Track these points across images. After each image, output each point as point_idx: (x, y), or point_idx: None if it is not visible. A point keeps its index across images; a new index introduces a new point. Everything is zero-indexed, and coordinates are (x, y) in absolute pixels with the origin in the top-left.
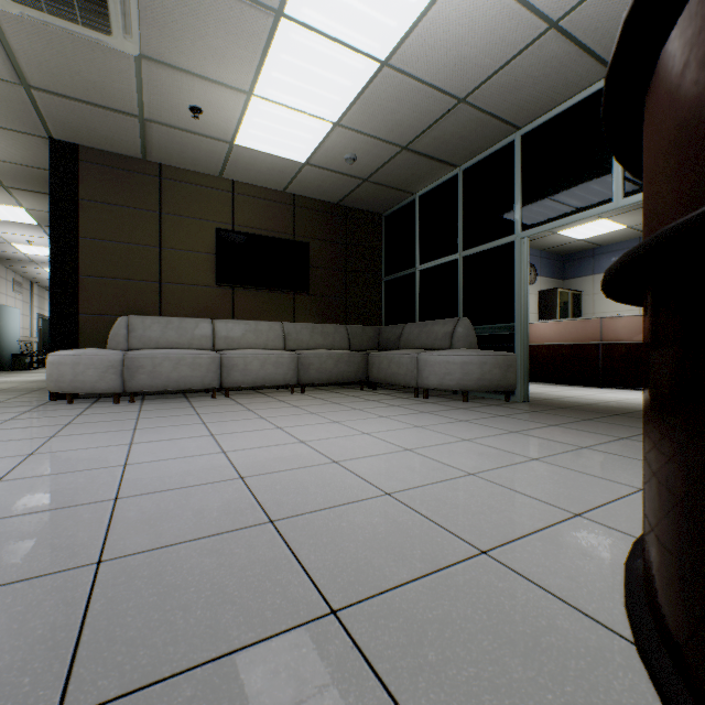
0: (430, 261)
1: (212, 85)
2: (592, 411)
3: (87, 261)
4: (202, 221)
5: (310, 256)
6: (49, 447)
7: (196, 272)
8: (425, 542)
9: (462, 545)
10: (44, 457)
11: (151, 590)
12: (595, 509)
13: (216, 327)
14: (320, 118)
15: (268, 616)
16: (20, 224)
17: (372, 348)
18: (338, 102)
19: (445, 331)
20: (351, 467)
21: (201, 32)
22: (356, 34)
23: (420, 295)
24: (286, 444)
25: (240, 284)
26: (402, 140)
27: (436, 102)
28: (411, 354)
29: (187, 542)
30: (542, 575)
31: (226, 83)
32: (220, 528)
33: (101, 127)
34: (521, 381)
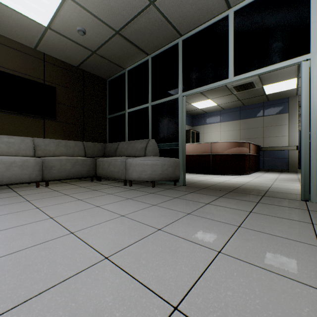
0: (133, 107)
1: None
2: (218, 189)
3: None
4: None
5: (57, 96)
6: None
7: None
8: None
9: None
10: None
11: None
12: None
13: None
14: None
15: None
16: None
17: (100, 156)
18: None
19: (142, 146)
20: None
21: None
22: None
23: (128, 126)
24: None
25: None
26: (116, 25)
27: None
28: (122, 159)
29: None
30: None
31: None
32: None
33: None
34: (182, 174)
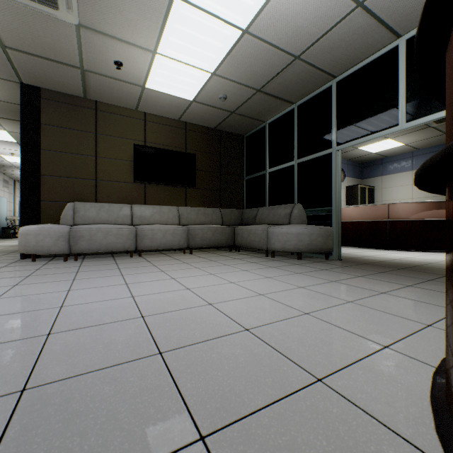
0: (275, 166)
1: (128, 46)
2: (384, 266)
3: (46, 165)
4: (124, 139)
5: (196, 162)
6: (10, 293)
7: (120, 173)
8: (275, 371)
9: (302, 374)
10: (5, 301)
11: (58, 417)
12: (398, 342)
13: (133, 210)
14: (202, 69)
15: (148, 442)
16: (5, 141)
17: (237, 224)
18: (214, 59)
19: (286, 212)
20: (221, 308)
21: (120, 8)
22: (226, 10)
23: (269, 189)
24: (177, 290)
25: (150, 181)
26: (257, 85)
27: (280, 59)
28: (263, 227)
29: (95, 371)
30: (366, 401)
31: (138, 44)
32: (121, 359)
33: (55, 75)
34: (336, 246)
